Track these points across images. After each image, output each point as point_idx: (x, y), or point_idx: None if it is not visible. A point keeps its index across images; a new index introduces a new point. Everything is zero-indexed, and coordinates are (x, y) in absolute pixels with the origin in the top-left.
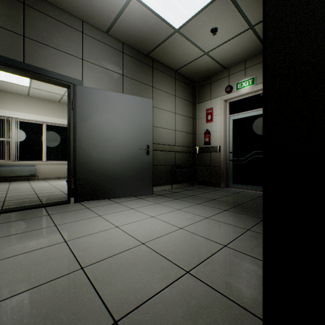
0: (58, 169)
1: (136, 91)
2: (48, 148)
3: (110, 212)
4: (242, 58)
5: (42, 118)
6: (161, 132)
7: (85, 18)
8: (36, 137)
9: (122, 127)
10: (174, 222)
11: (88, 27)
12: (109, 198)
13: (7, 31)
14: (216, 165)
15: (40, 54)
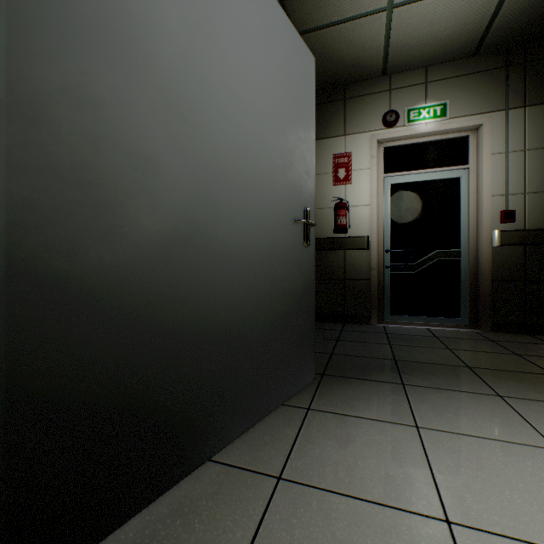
0: None
1: None
2: None
3: None
4: (429, 58)
5: None
6: None
7: None
8: None
9: (249, 112)
10: None
11: None
12: (208, 455)
13: None
14: (359, 278)
15: None
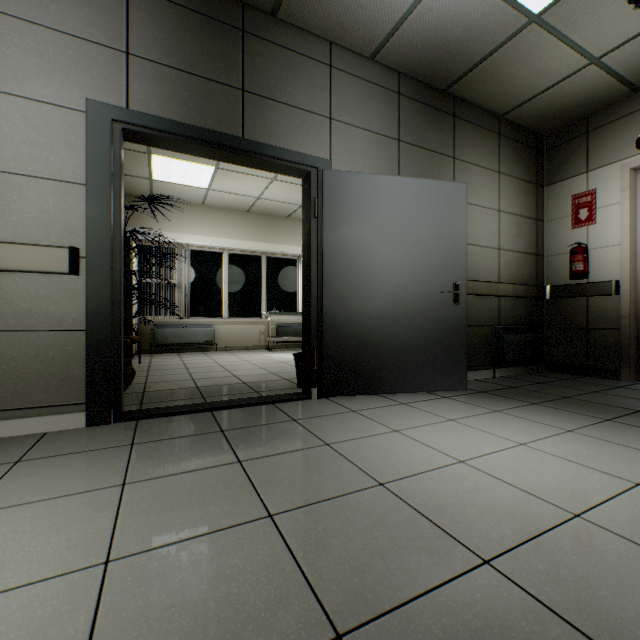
0: (246, 333)
1: (423, 171)
2: (230, 294)
3: (410, 423)
4: None
5: (222, 241)
6: (471, 254)
7: (336, 35)
8: (213, 277)
9: (405, 247)
10: (598, 464)
11: (339, 54)
12: (381, 392)
13: (220, 86)
14: (605, 327)
15: (266, 119)
